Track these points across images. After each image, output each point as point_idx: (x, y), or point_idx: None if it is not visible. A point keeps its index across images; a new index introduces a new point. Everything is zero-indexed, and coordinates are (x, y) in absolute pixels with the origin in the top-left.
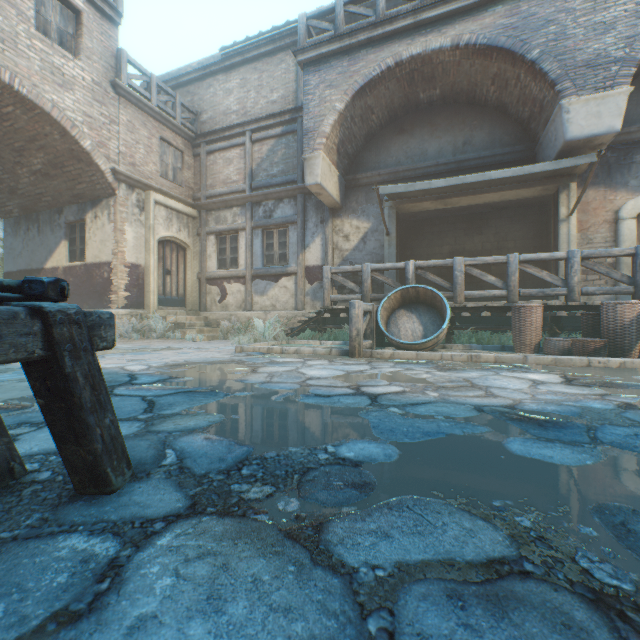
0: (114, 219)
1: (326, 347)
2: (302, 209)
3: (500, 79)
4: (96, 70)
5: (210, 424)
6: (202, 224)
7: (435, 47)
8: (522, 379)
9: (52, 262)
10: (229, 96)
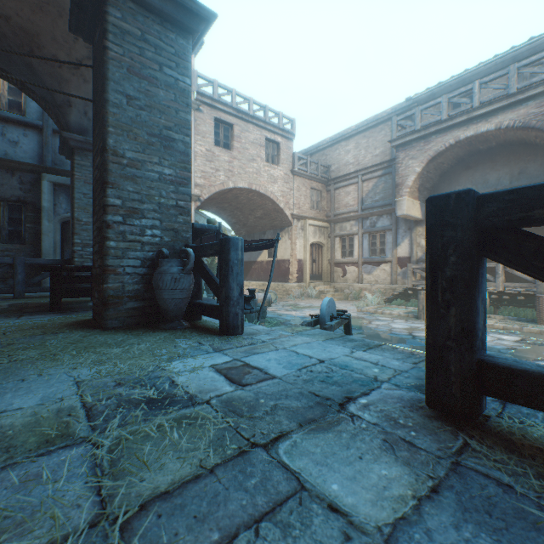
0: (291, 238)
1: (408, 311)
2: (395, 221)
3: (540, 137)
4: (285, 168)
5: (363, 337)
6: (331, 231)
7: (483, 130)
8: (494, 337)
9: (260, 258)
10: (347, 154)
